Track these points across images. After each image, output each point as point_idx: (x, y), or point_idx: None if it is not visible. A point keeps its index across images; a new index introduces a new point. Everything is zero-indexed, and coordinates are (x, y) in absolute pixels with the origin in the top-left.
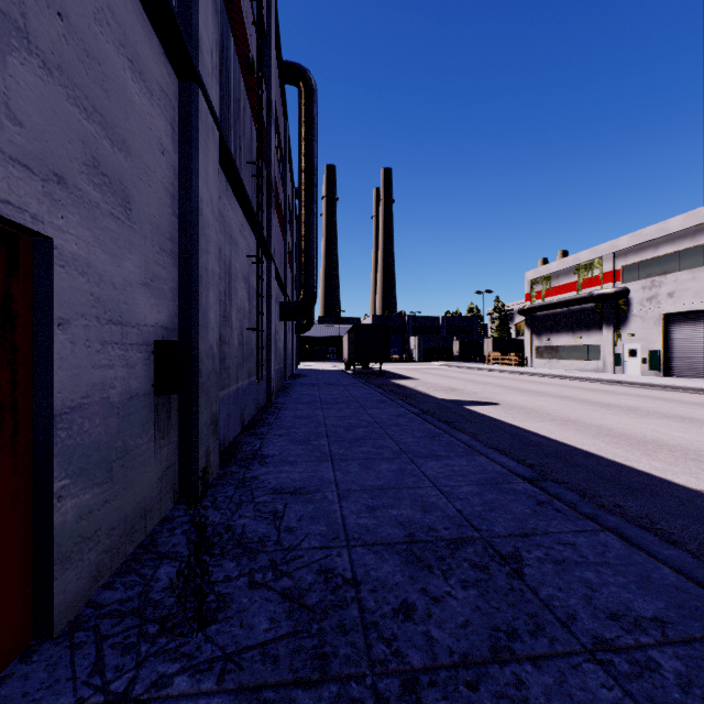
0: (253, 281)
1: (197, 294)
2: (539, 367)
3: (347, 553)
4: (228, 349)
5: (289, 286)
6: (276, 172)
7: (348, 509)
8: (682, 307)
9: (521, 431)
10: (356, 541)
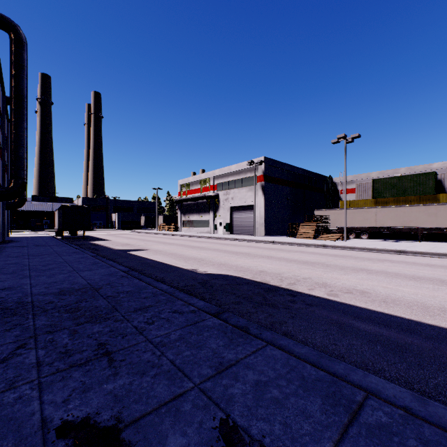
0: None
1: None
2: (185, 232)
3: (30, 298)
4: None
5: (0, 173)
6: None
7: (35, 289)
8: (236, 204)
9: (146, 259)
10: (36, 295)
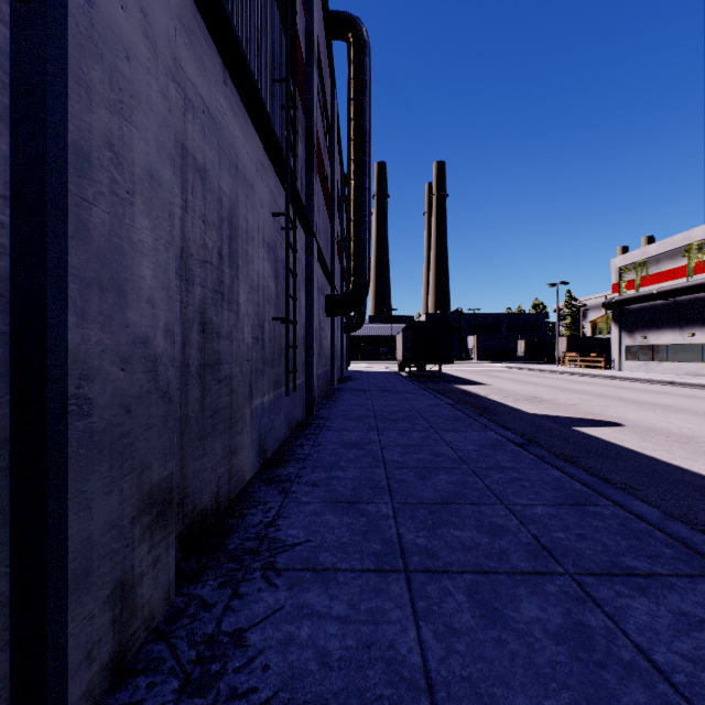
0: (284, 254)
1: (62, 194)
2: (631, 371)
3: None
4: (228, 347)
5: (338, 280)
6: (321, 138)
7: None
8: None
9: None
10: None
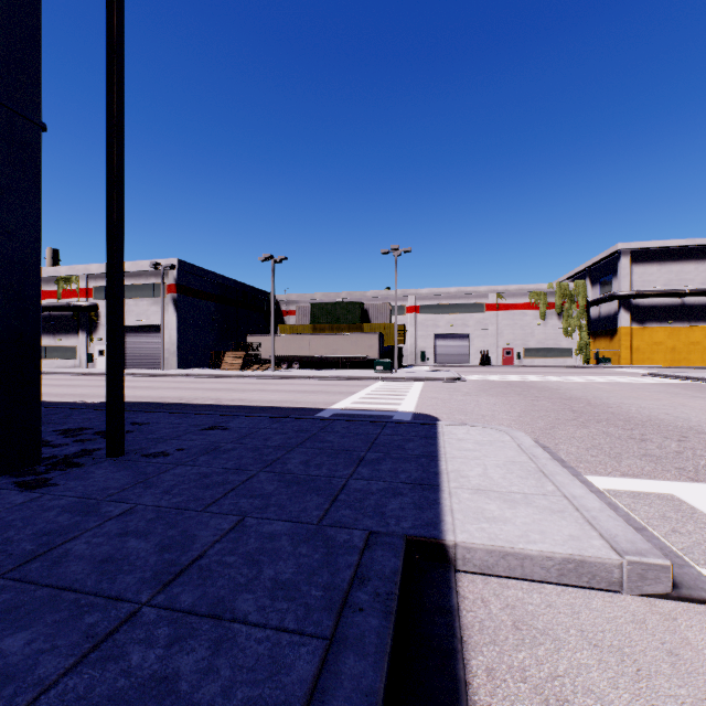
0: None
1: None
2: None
3: None
4: None
5: None
6: None
7: None
8: (131, 322)
9: None
10: None
